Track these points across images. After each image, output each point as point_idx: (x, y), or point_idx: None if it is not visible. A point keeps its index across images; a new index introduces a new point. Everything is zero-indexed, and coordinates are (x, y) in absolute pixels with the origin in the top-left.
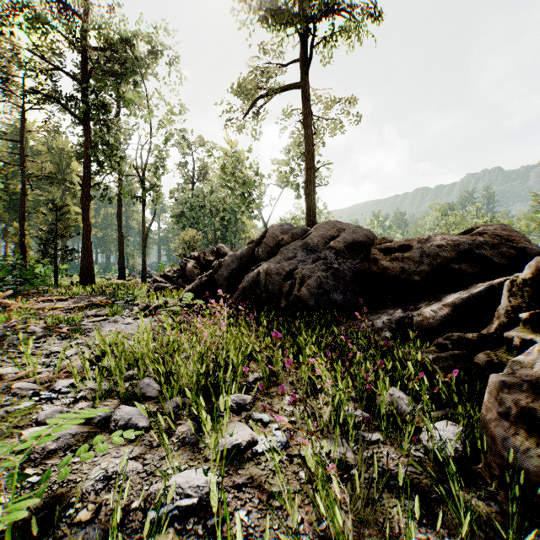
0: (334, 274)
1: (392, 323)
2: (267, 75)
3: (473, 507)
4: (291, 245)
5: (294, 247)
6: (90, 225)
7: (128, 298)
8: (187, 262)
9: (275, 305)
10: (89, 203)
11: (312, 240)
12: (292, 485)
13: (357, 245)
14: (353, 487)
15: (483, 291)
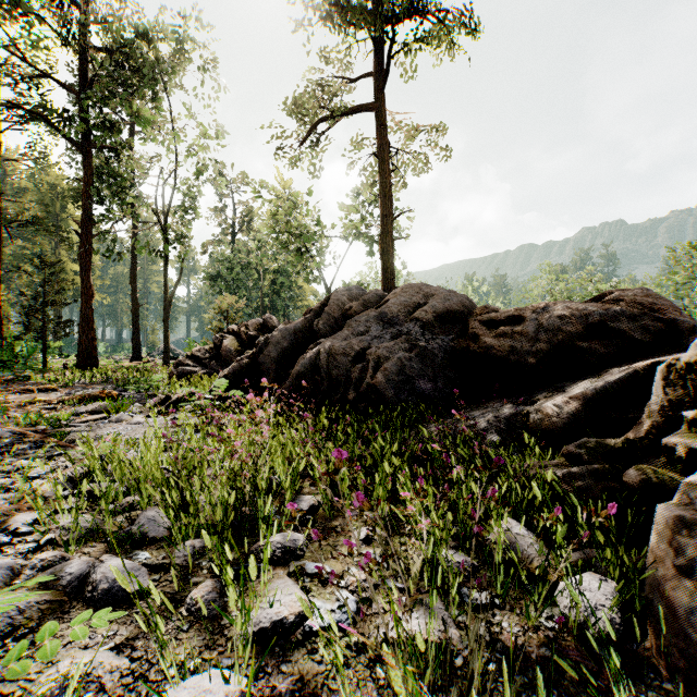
0: (420, 355)
1: (501, 422)
2: (330, 92)
3: None
4: (362, 316)
5: (367, 318)
6: (92, 288)
7: (140, 387)
8: (223, 339)
9: (341, 397)
10: (89, 259)
11: (391, 308)
12: (365, 690)
13: (450, 316)
14: (461, 695)
15: (623, 378)
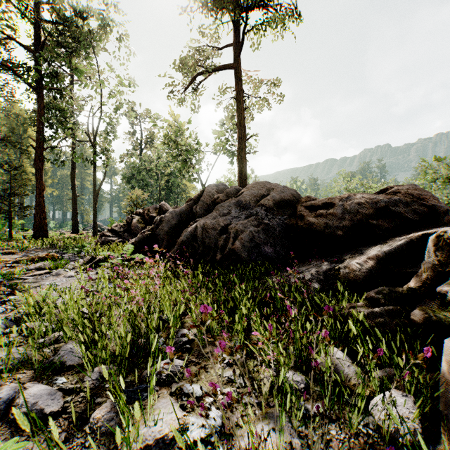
0: (265, 229)
1: (320, 275)
2: (204, 56)
3: None
4: (226, 203)
5: (229, 204)
6: (43, 184)
7: (74, 251)
8: (133, 218)
9: (211, 258)
10: (42, 164)
11: (245, 198)
12: None
13: (284, 203)
14: None
15: (403, 245)
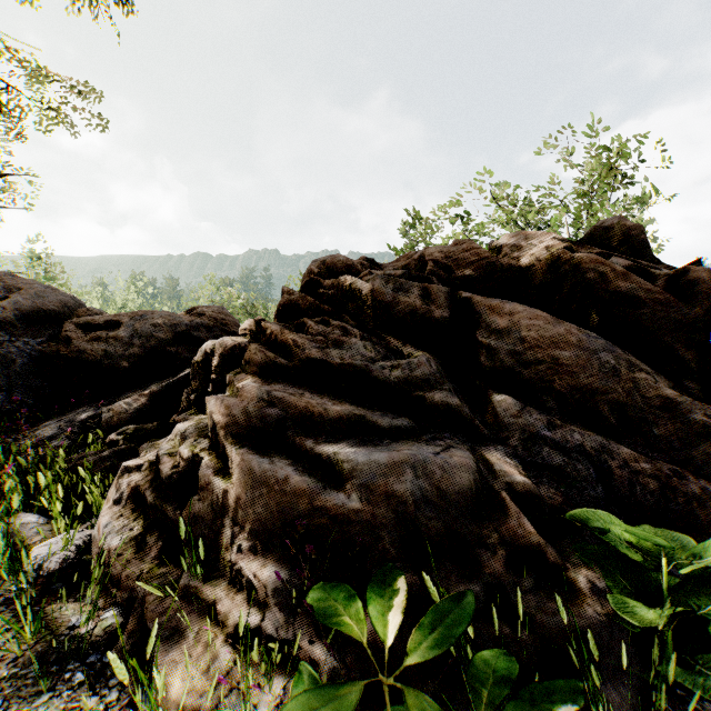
0: None
1: (75, 426)
2: None
3: (60, 614)
4: None
5: None
6: None
7: None
8: None
9: None
10: None
11: None
12: None
13: (44, 316)
14: None
15: (185, 376)
